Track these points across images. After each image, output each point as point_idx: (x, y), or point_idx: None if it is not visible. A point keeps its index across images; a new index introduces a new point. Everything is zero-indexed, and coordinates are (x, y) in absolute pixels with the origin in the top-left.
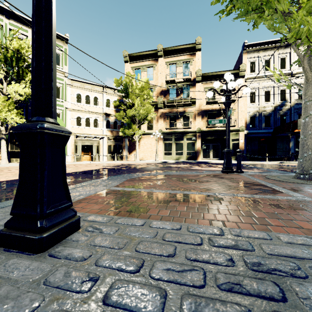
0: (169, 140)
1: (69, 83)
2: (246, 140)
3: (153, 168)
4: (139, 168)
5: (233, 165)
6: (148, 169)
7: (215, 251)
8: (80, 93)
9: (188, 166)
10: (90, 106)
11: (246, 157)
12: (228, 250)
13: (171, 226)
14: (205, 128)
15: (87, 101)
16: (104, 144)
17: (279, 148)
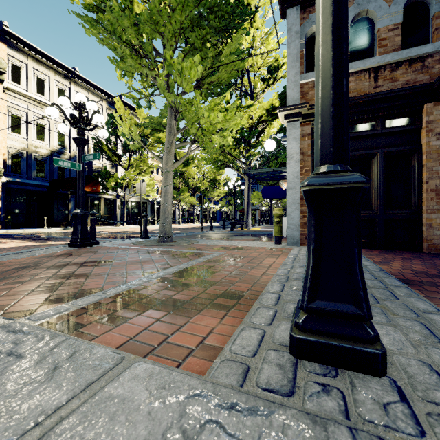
0: None
1: None
2: (6, 192)
3: None
4: None
5: (4, 236)
6: None
7: None
8: None
9: None
10: None
11: (5, 223)
12: None
13: (279, 285)
14: None
15: None
16: None
17: (57, 210)
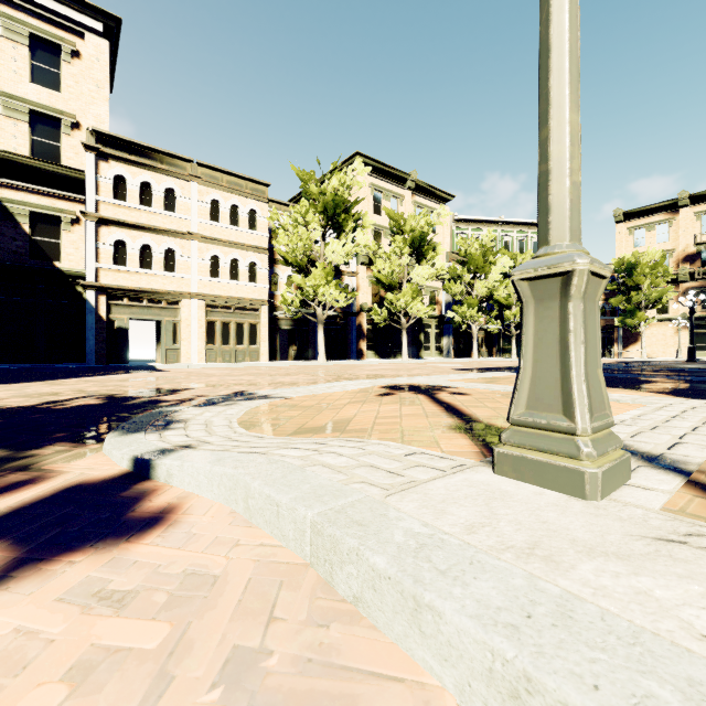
0: (701, 328)
1: None
2: None
3: None
4: None
5: None
6: None
7: None
8: None
9: None
10: None
11: None
12: None
13: None
14: None
15: None
16: None
17: None
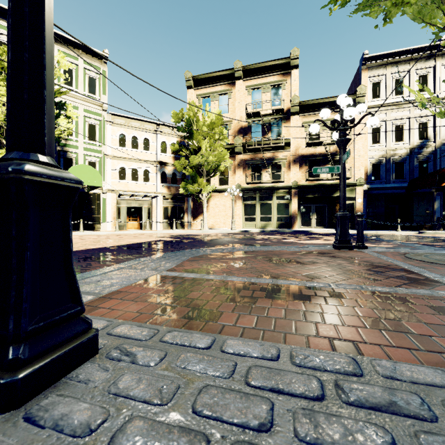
0: (251, 199)
1: (110, 119)
2: (367, 198)
3: (228, 241)
4: (207, 240)
5: None
6: (220, 243)
7: (355, 418)
8: (124, 133)
9: (280, 238)
10: (139, 151)
11: (366, 225)
12: (381, 417)
13: (261, 352)
14: (305, 182)
15: (134, 145)
16: (158, 206)
17: (417, 211)
